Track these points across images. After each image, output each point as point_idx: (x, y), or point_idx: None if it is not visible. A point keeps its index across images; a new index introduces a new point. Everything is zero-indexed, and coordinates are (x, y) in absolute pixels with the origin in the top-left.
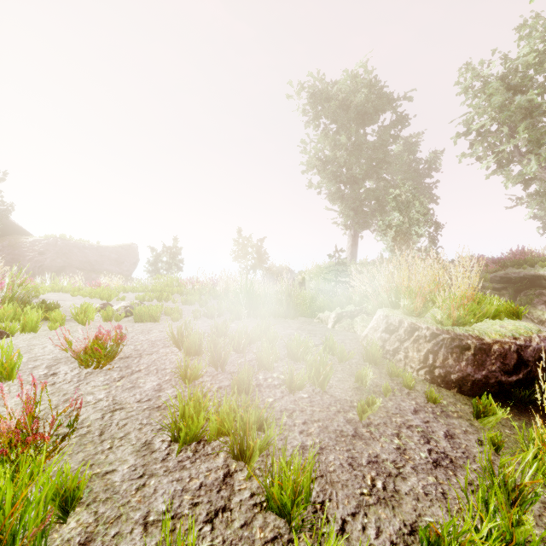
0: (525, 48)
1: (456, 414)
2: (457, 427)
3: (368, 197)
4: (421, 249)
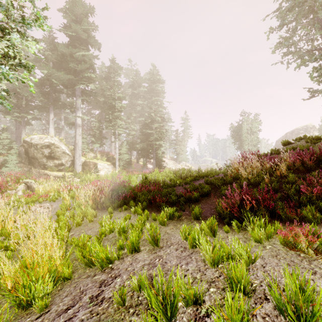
0: None
1: None
2: None
3: None
4: None
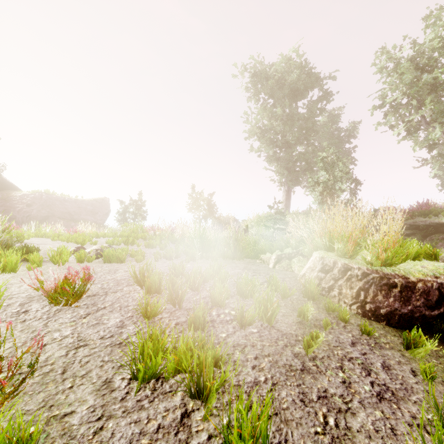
0: (431, 34)
1: (388, 345)
2: (391, 358)
3: (299, 159)
4: (343, 202)
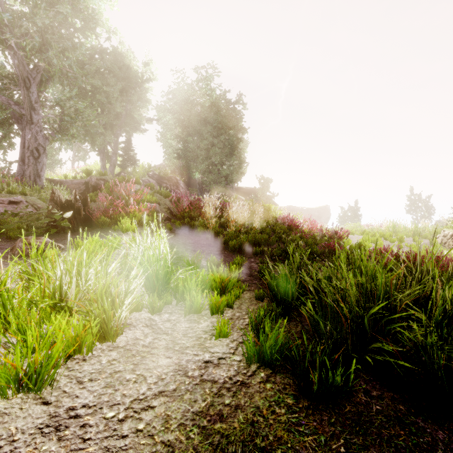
0: None
1: None
2: None
3: None
4: None
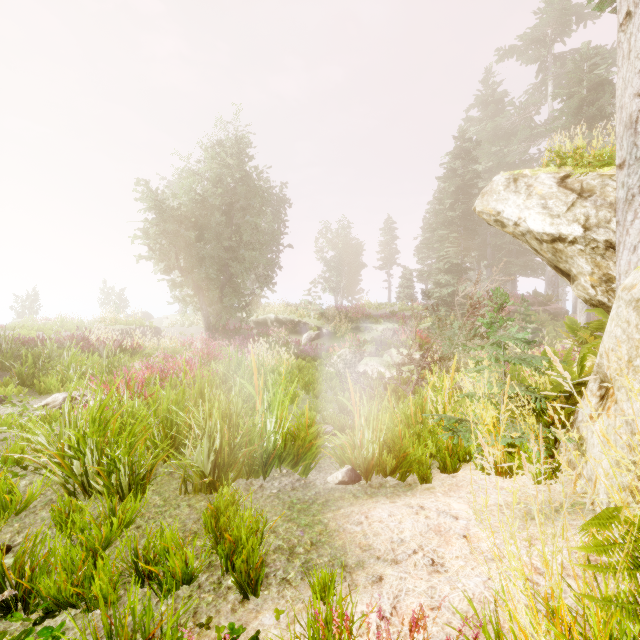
0: None
1: None
2: None
3: None
4: None
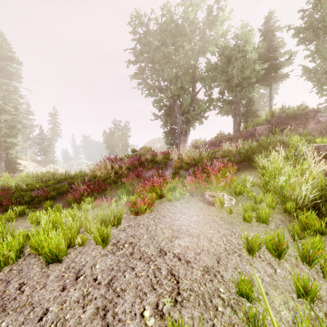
0: None
1: None
2: None
3: None
4: None
